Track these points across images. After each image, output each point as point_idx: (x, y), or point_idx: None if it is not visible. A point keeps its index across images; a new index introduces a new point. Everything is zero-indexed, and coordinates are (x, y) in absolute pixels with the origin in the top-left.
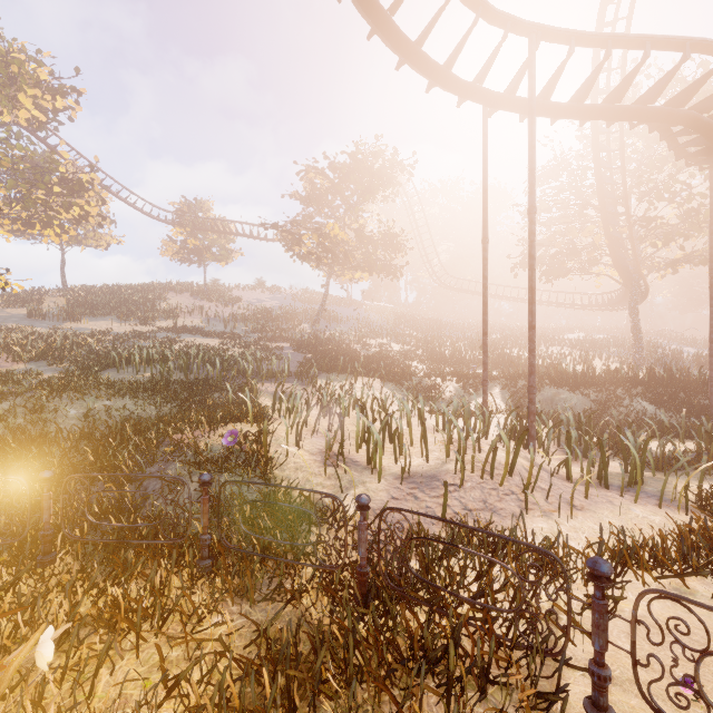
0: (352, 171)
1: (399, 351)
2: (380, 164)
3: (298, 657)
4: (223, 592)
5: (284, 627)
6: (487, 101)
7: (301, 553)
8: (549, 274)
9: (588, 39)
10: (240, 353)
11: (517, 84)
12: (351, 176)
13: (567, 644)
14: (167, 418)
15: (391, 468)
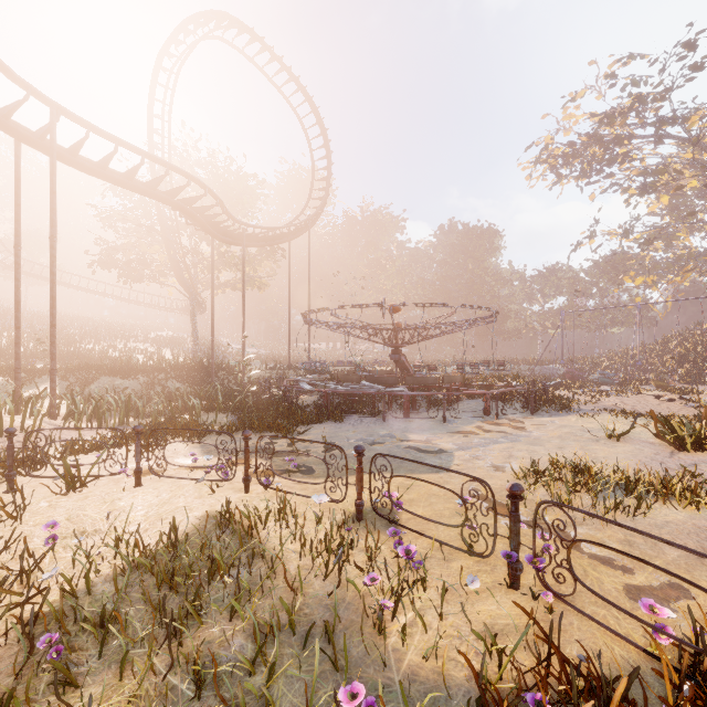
0: None
1: None
2: None
3: None
4: None
5: None
6: (14, 135)
7: None
8: (127, 277)
9: (102, 134)
10: None
11: (44, 135)
12: None
13: None
14: None
15: None
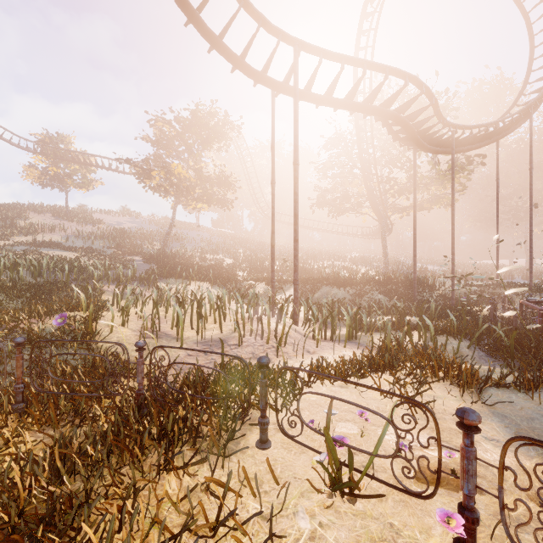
0: (193, 124)
1: (229, 263)
2: (215, 122)
3: (68, 442)
4: (34, 426)
5: (67, 430)
6: (270, 86)
7: (100, 389)
8: (334, 212)
9: (331, 56)
10: (93, 263)
11: (289, 77)
12: (192, 128)
13: (249, 410)
14: (9, 311)
15: (194, 337)
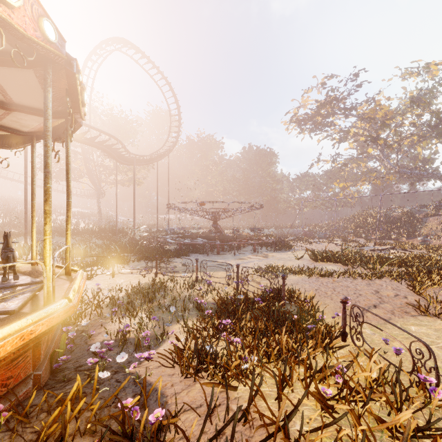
0: None
1: None
2: None
3: None
4: None
5: None
6: None
7: None
8: (58, 178)
9: None
10: None
11: None
12: None
13: None
14: None
15: None
